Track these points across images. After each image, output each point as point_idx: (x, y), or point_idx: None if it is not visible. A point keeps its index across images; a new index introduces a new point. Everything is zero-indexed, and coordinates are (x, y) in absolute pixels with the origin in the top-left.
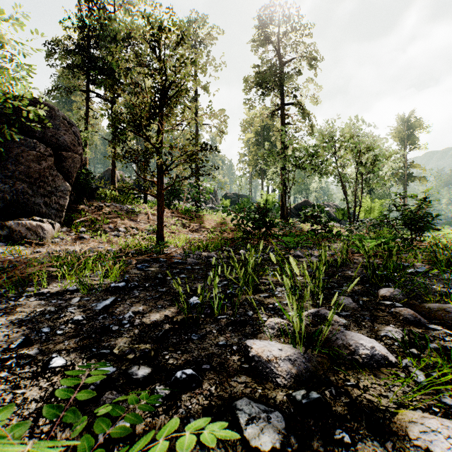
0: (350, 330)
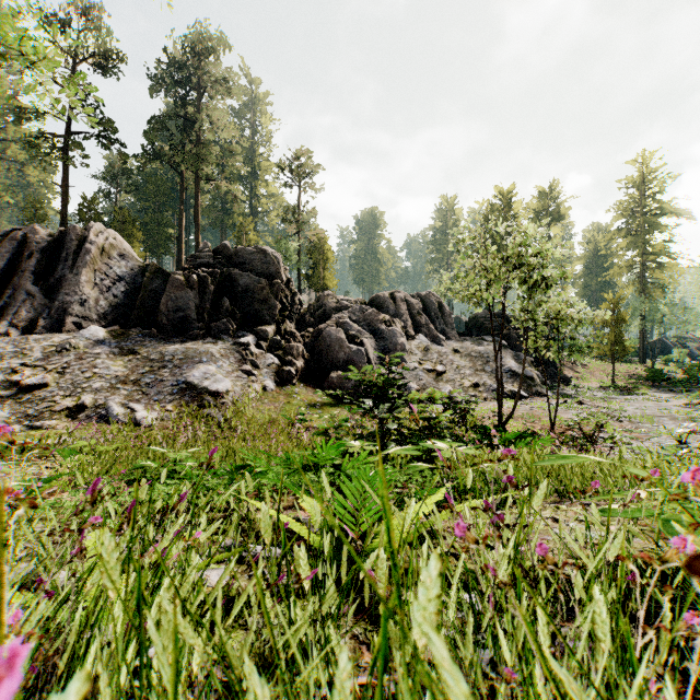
0: None
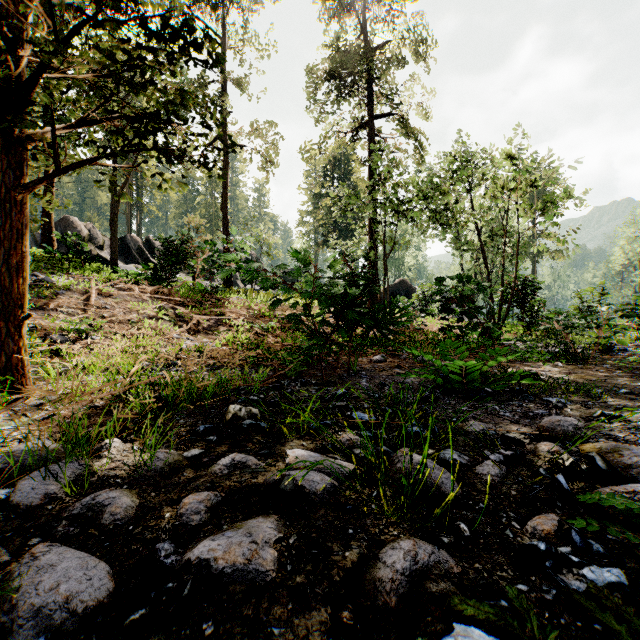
0: None
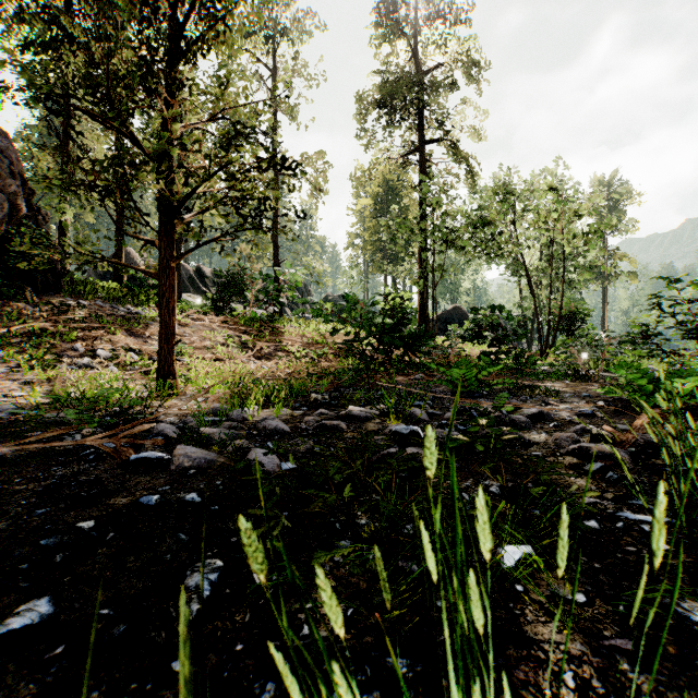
0: None
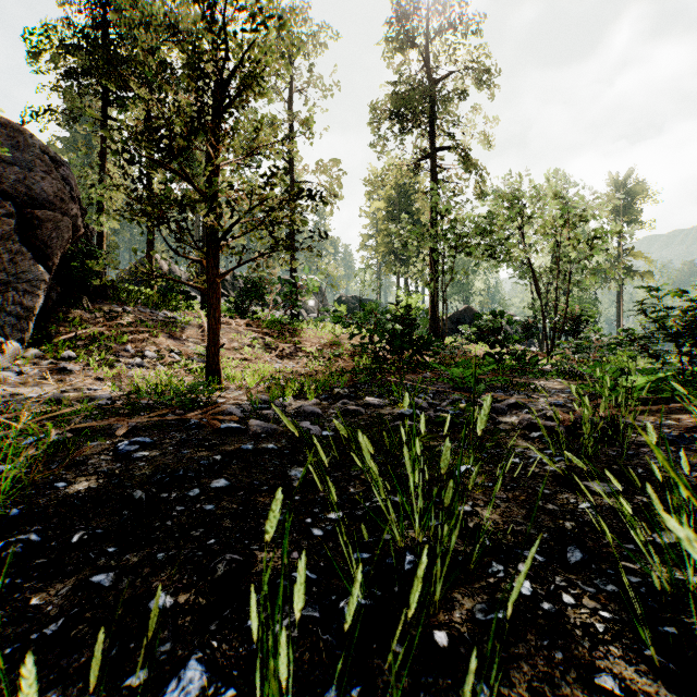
0: None
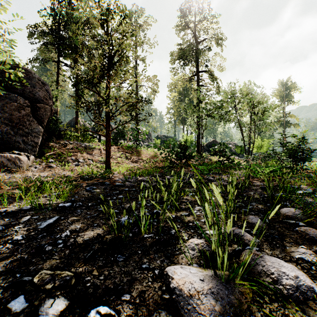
0: (264, 250)
